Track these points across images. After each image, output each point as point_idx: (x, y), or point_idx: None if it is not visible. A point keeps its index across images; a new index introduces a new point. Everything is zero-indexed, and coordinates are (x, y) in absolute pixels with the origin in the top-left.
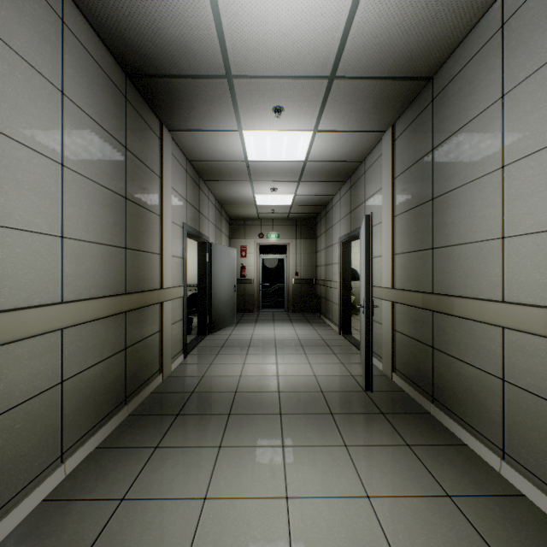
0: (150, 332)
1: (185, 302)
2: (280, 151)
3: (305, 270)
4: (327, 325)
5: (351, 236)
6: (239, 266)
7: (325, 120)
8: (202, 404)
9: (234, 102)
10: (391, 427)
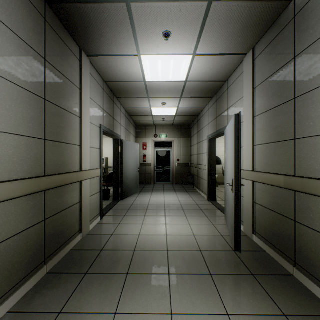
0: (71, 203)
1: (102, 179)
2: (168, 73)
3: (184, 158)
4: (199, 193)
5: (217, 134)
6: (142, 155)
7: (202, 44)
8: (107, 262)
9: (133, 28)
10: (264, 292)
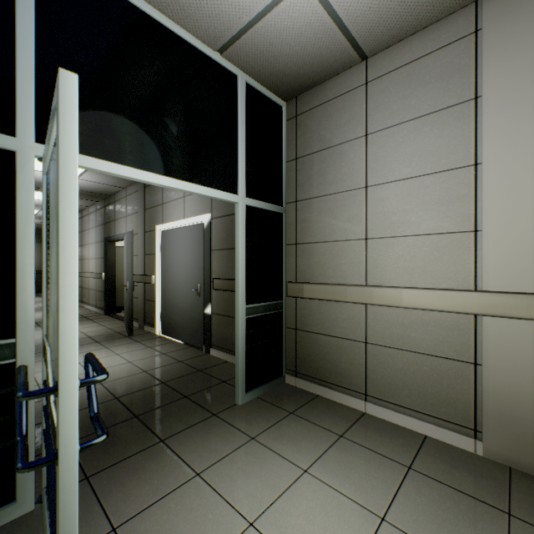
0: None
1: None
2: None
3: (38, 264)
4: None
5: None
6: None
7: None
8: None
9: None
10: None
